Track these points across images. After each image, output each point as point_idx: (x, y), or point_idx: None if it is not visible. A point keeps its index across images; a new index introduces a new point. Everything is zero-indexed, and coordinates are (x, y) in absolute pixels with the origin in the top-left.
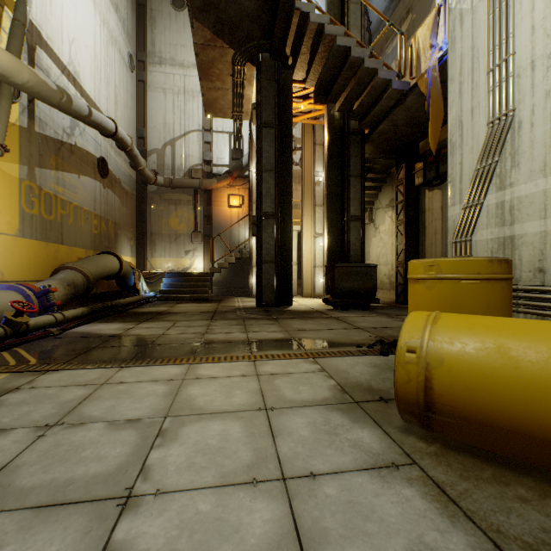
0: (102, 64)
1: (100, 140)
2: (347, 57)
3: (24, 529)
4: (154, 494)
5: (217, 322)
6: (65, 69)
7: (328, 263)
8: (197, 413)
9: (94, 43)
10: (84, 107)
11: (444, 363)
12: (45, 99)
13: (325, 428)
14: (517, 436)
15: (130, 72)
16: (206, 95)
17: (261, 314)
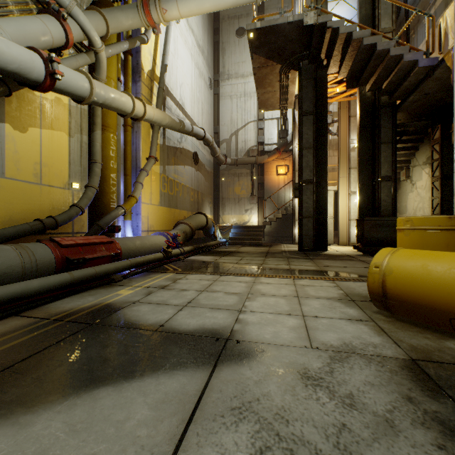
0: (195, 92)
1: (194, 141)
2: (373, 51)
3: (210, 311)
4: (250, 311)
5: (269, 258)
6: (178, 104)
7: (359, 217)
8: (263, 294)
9: (191, 81)
10: (190, 126)
11: (392, 273)
12: (173, 129)
13: (329, 306)
14: (428, 309)
15: (209, 90)
16: (260, 98)
17: (300, 255)
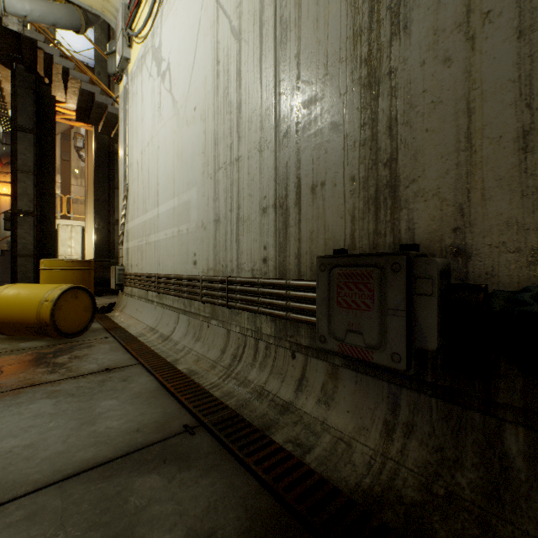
0: None
1: None
2: (94, 99)
3: None
4: None
5: None
6: None
7: (95, 257)
8: None
9: None
10: None
11: None
12: None
13: None
14: (16, 324)
15: None
16: None
17: None
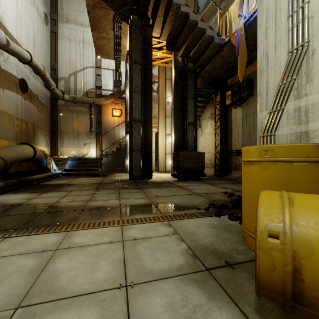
0: (23, 15)
1: (21, 67)
2: (187, 20)
3: None
4: None
5: (100, 191)
6: None
7: (174, 151)
8: (54, 299)
9: None
10: (3, 38)
11: (316, 253)
12: None
13: (184, 312)
14: None
15: (45, 25)
16: (96, 42)
17: (131, 185)
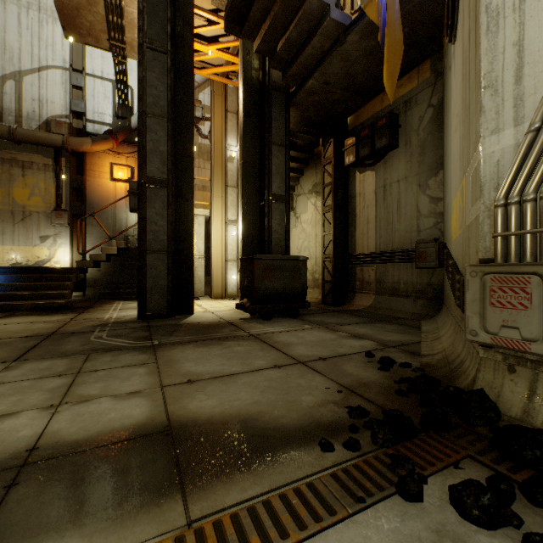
0: None
1: None
2: None
3: None
4: None
5: (19, 368)
6: None
7: (244, 254)
8: None
9: None
10: None
11: None
12: None
13: None
14: None
15: None
16: None
17: (134, 336)
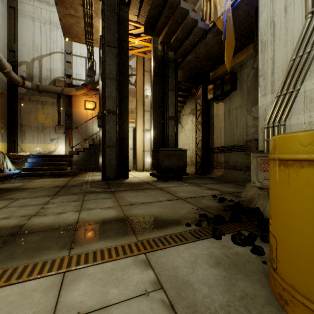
0: None
1: None
2: None
3: None
4: None
5: (58, 198)
6: None
7: (154, 148)
8: None
9: None
10: None
11: None
12: None
13: None
14: None
15: None
16: (62, 20)
17: (102, 187)
